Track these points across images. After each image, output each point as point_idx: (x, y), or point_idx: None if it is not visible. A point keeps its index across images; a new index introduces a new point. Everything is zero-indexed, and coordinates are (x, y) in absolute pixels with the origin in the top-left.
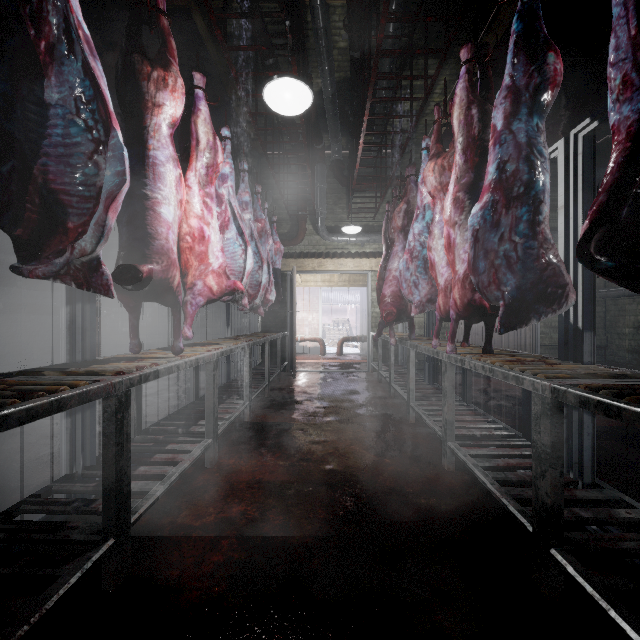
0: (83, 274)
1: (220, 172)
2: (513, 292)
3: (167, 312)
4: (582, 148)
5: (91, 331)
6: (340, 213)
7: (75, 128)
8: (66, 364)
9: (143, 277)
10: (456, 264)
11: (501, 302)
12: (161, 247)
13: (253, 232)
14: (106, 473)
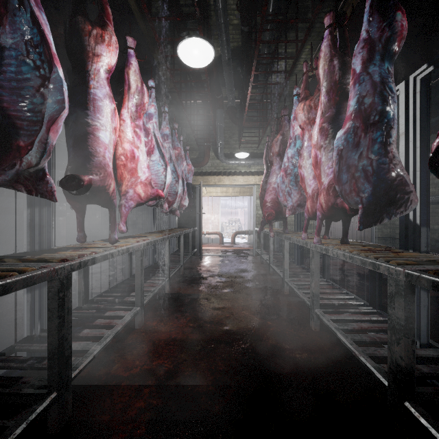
0: (31, 182)
1: (147, 112)
2: (369, 197)
3: None
4: (420, 88)
5: (47, 227)
6: (234, 144)
7: (26, 66)
8: (27, 252)
9: (84, 186)
10: (321, 177)
11: (360, 205)
12: (99, 163)
13: (171, 156)
14: (50, 340)
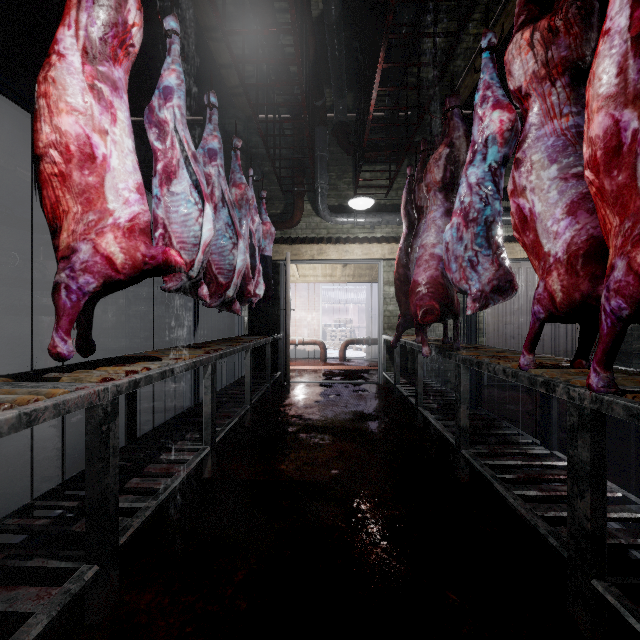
0: None
1: (161, 85)
2: None
3: (134, 310)
4: None
5: None
6: (345, 189)
7: None
8: None
9: None
10: (636, 190)
11: None
12: None
13: (224, 193)
14: None
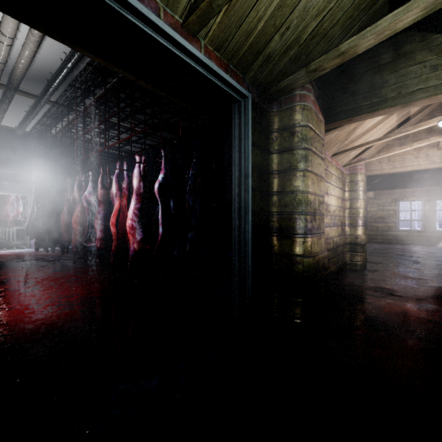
0: None
1: None
2: None
3: None
4: None
5: None
6: None
7: None
8: None
9: None
10: None
11: None
12: None
13: None
14: None
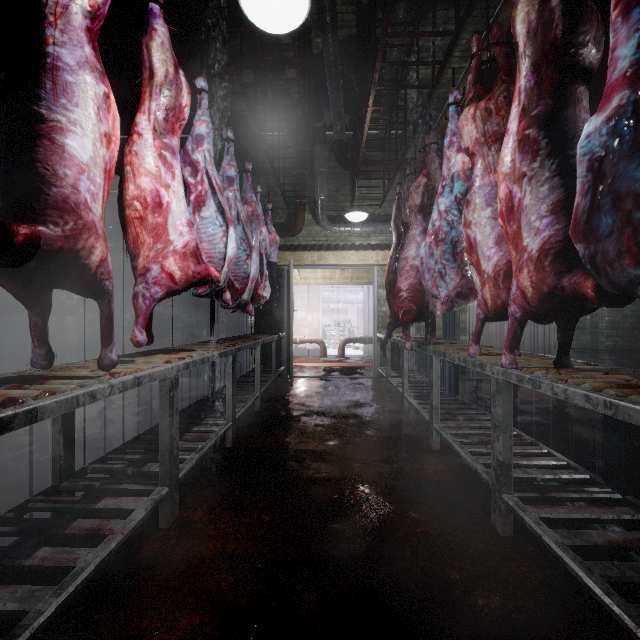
0: None
1: (194, 133)
2: None
3: None
4: None
5: None
6: (343, 201)
7: None
8: None
9: (14, 246)
10: (521, 237)
11: None
12: (62, 201)
13: (239, 214)
14: None
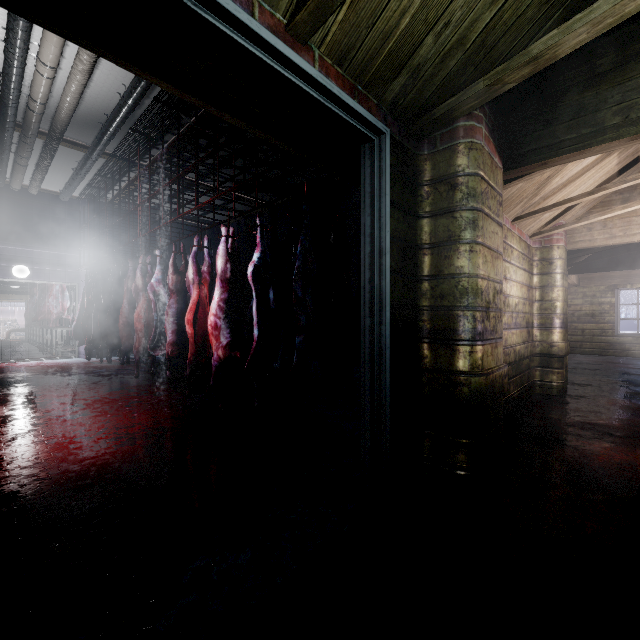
0: None
1: None
2: None
3: None
4: None
5: None
6: None
7: None
8: None
9: None
10: None
11: None
12: None
13: None
14: None
